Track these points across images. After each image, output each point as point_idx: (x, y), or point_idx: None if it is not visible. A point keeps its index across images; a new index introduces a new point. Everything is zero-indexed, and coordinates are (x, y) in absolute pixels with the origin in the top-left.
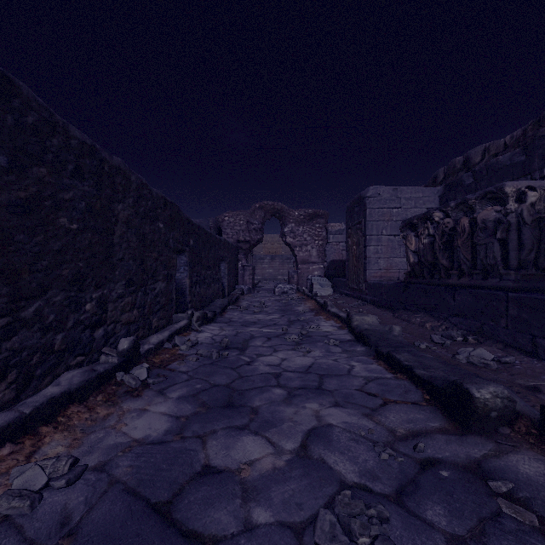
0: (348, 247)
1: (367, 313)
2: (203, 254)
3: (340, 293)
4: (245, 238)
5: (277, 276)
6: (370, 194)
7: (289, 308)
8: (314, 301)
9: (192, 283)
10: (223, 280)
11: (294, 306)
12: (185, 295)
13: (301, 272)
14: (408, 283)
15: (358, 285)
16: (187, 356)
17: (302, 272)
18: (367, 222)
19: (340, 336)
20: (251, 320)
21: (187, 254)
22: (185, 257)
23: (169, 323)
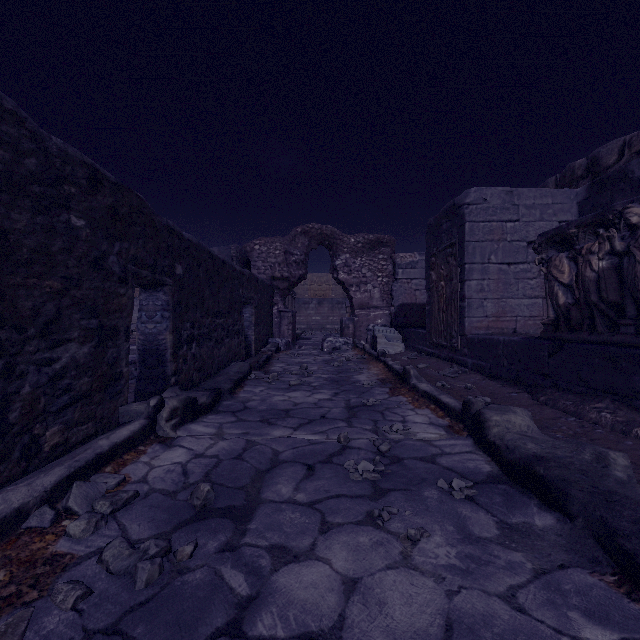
0: (431, 283)
1: (479, 391)
2: (206, 291)
3: (415, 350)
4: (282, 274)
5: (325, 325)
6: (471, 200)
7: (345, 377)
8: (382, 365)
9: (179, 341)
10: (248, 332)
11: (352, 374)
12: (163, 363)
13: (359, 319)
14: (553, 340)
15: (450, 341)
16: (70, 567)
17: (360, 319)
18: (466, 243)
19: (463, 461)
20: (281, 406)
21: (169, 289)
22: (164, 295)
23: (109, 425)
